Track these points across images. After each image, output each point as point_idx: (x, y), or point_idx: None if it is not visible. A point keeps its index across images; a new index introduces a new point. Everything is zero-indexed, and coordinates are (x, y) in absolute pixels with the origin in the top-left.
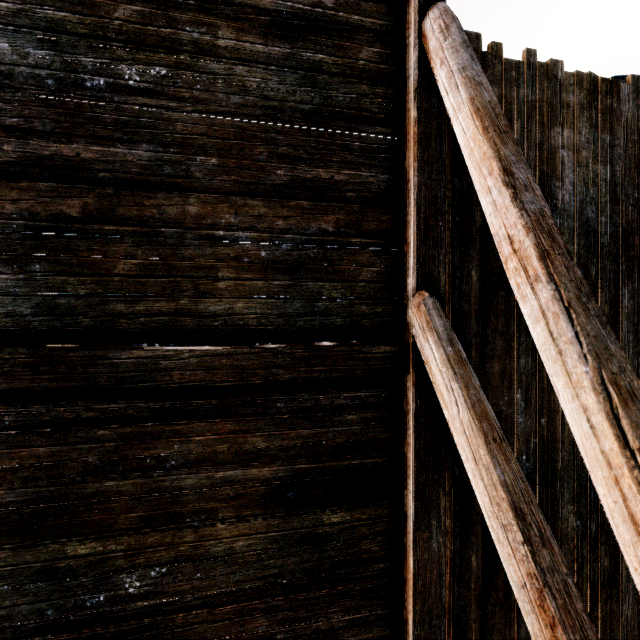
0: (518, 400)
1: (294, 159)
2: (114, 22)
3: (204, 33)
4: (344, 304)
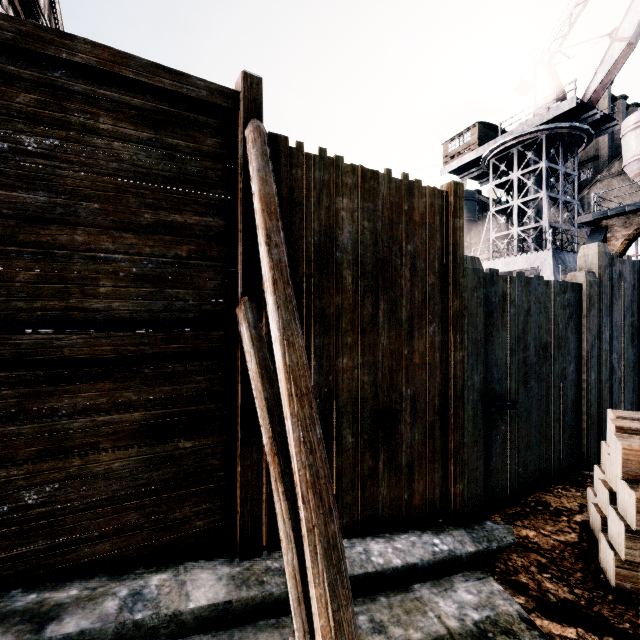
0: (314, 365)
1: (158, 208)
2: (16, 105)
3: (89, 119)
4: (195, 304)
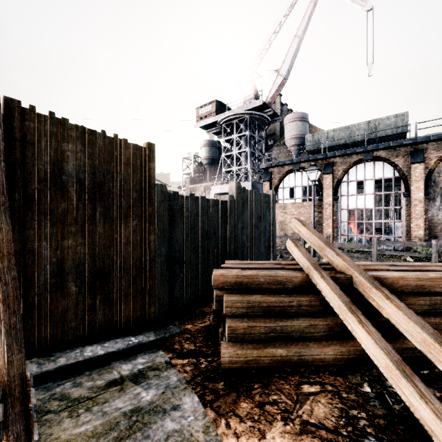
0: (45, 245)
1: None
2: None
3: None
4: None
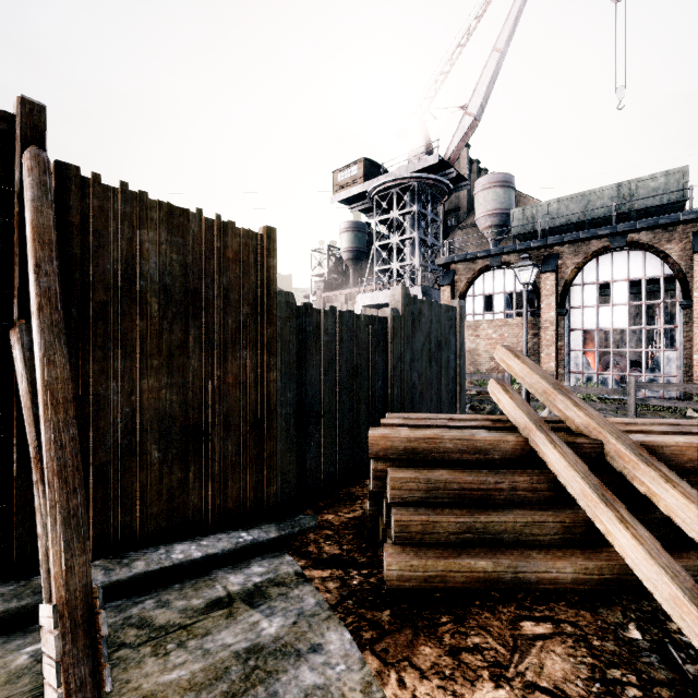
0: (114, 387)
1: None
2: None
3: None
4: None
